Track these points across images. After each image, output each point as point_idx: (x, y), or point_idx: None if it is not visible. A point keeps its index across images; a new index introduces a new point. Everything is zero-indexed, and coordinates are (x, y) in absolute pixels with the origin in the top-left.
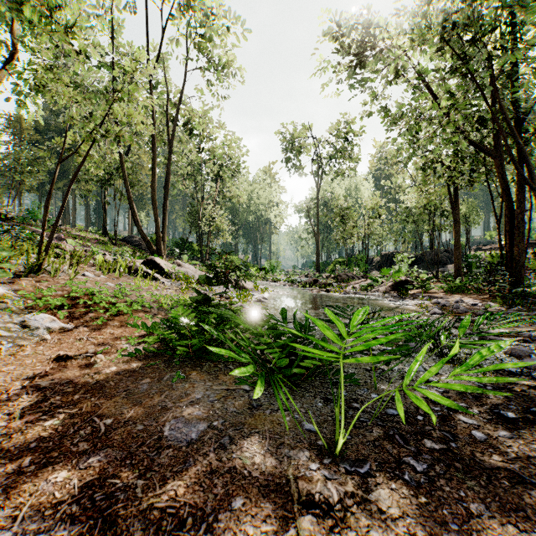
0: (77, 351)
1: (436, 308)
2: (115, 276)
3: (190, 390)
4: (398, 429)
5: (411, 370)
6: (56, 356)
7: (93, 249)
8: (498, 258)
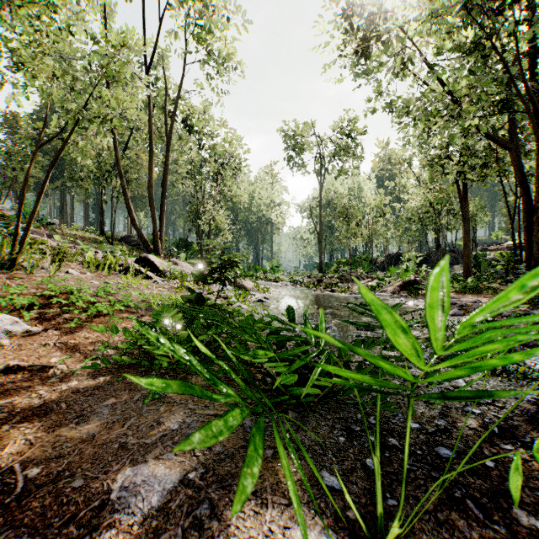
0: (37, 359)
1: (456, 309)
2: (103, 274)
3: (165, 417)
4: (465, 486)
5: None
6: (5, 367)
7: (83, 247)
8: (509, 257)
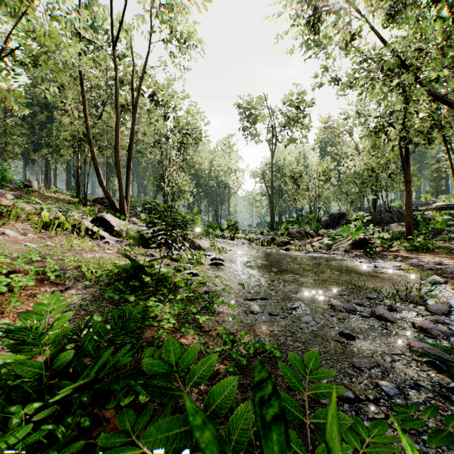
0: None
1: (436, 275)
2: (50, 235)
3: None
4: None
5: None
6: None
7: (43, 207)
8: (446, 217)
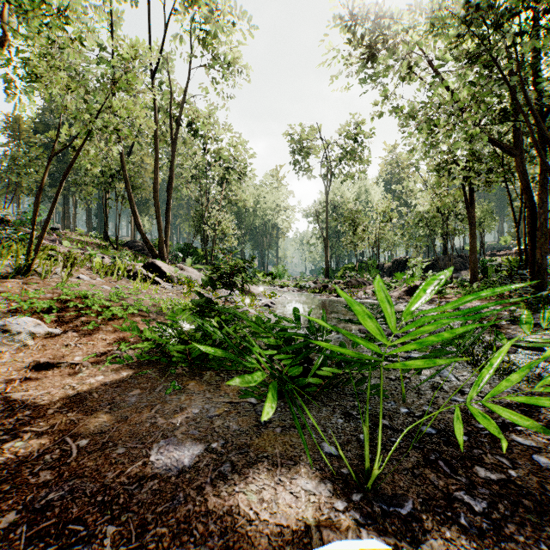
0: (62, 358)
1: None
2: (112, 280)
3: (186, 403)
4: (440, 452)
5: (482, 380)
6: (36, 363)
7: (91, 252)
8: (516, 263)
